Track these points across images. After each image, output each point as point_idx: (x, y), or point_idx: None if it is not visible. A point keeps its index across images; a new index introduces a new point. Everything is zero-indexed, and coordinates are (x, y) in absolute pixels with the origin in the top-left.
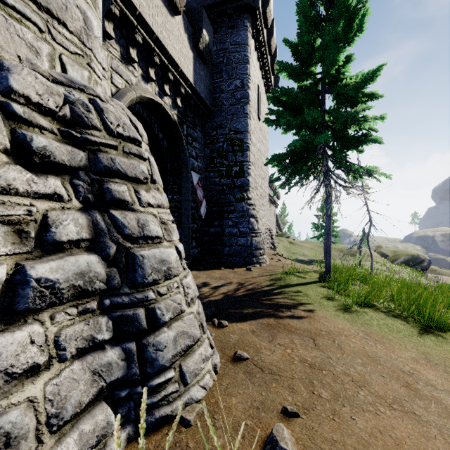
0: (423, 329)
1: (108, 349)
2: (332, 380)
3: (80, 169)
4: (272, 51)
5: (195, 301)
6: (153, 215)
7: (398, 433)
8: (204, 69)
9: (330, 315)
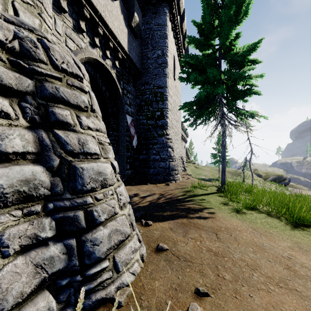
0: (293, 225)
1: (51, 245)
2: (232, 264)
3: (27, 94)
4: (183, 32)
5: (126, 206)
6: (92, 136)
7: (287, 307)
8: (135, 41)
9: (227, 216)
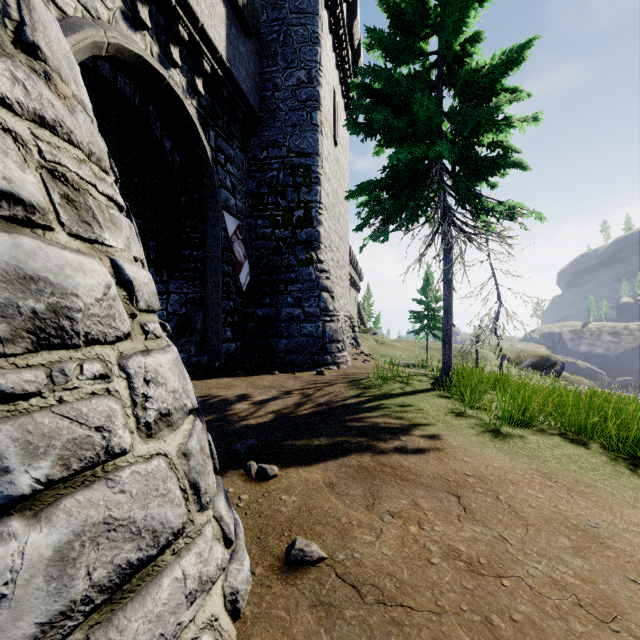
0: (627, 461)
1: None
2: (533, 607)
3: None
4: (355, 43)
5: (178, 423)
6: (6, 131)
7: None
8: (246, 44)
9: (471, 443)
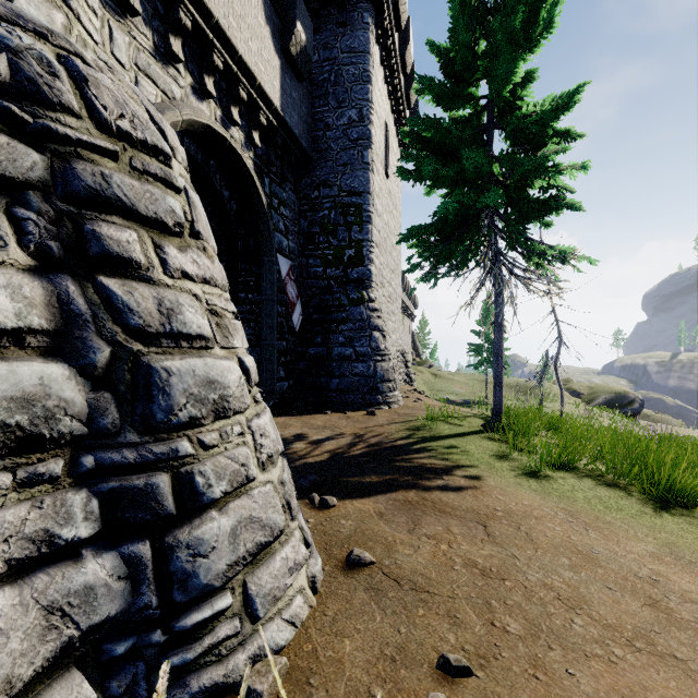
0: (657, 504)
1: (88, 557)
2: (523, 598)
3: (30, 187)
4: (407, 70)
5: (276, 462)
6: (193, 296)
7: None
8: (298, 88)
9: (508, 484)
